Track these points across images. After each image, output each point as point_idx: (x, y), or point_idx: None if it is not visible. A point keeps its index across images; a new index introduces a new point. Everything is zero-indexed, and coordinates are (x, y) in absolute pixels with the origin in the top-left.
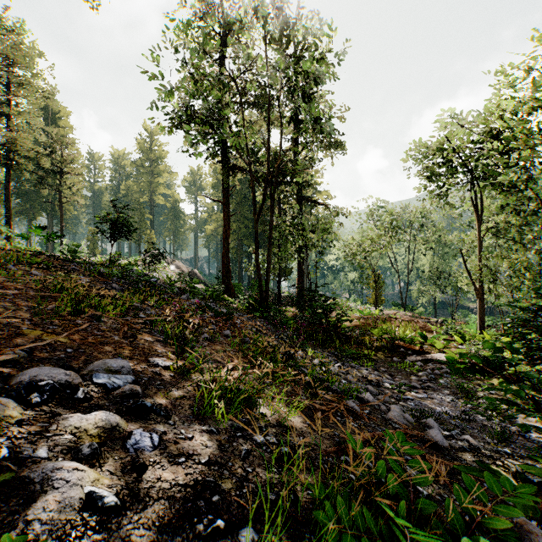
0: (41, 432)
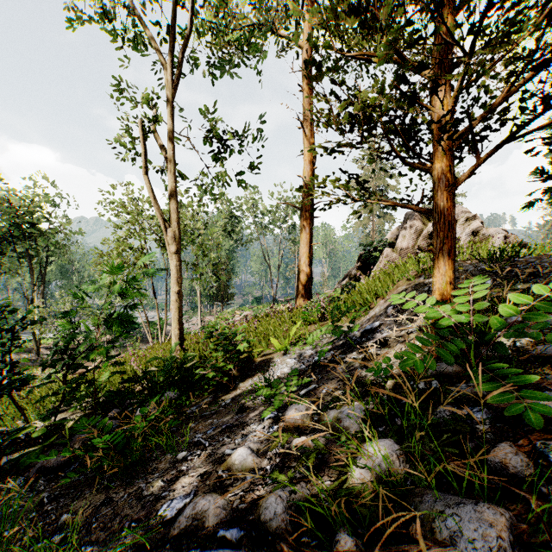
0: (246, 494)
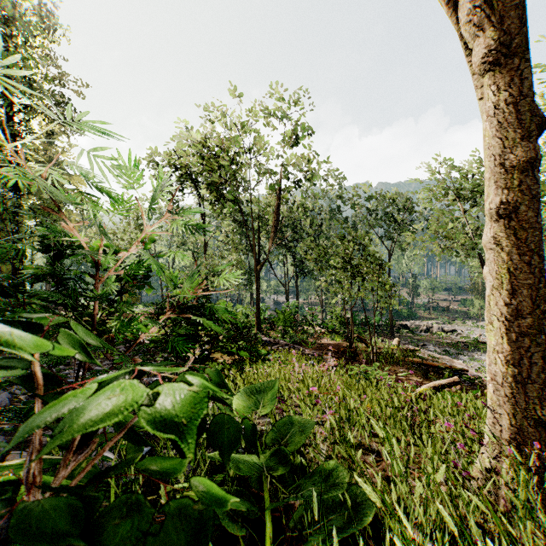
0: None
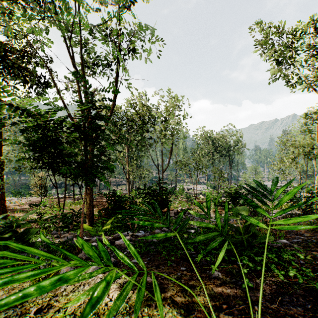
0: None
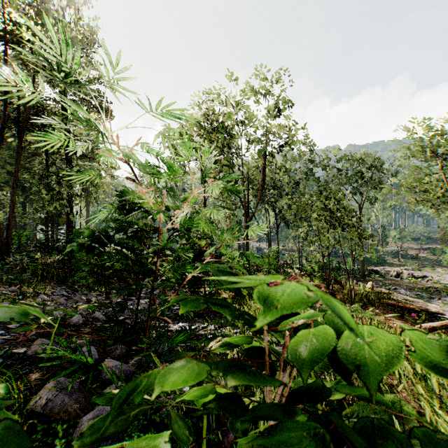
0: None
